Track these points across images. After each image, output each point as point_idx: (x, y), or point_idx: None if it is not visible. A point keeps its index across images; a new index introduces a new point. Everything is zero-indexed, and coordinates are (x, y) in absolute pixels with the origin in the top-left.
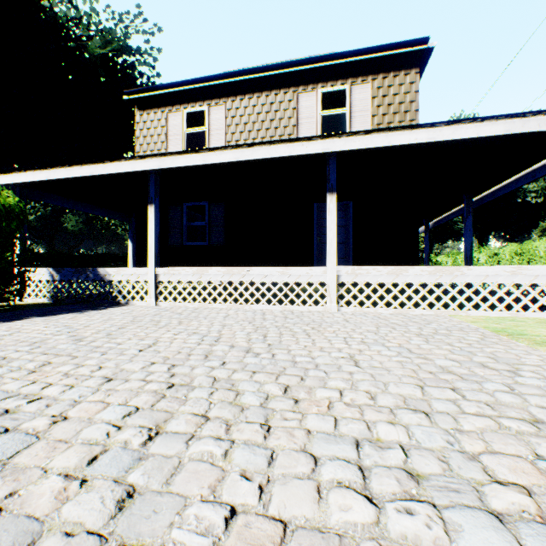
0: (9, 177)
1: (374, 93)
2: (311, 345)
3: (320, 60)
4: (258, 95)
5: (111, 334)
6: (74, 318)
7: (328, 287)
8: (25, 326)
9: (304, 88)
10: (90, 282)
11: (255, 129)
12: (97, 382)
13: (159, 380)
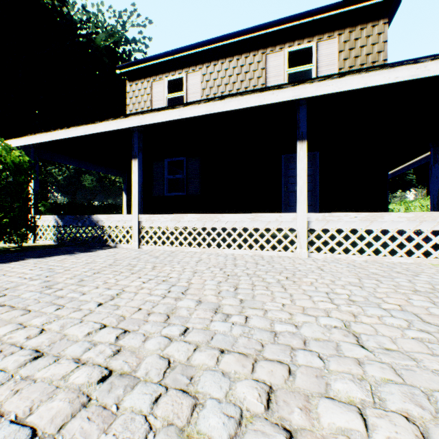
0: (23, 139)
1: (341, 47)
2: (290, 304)
3: (287, 20)
4: (229, 60)
5: (82, 280)
6: (62, 260)
7: (297, 234)
8: (15, 268)
9: (272, 49)
10: (86, 227)
11: (227, 90)
12: (19, 361)
13: (96, 362)
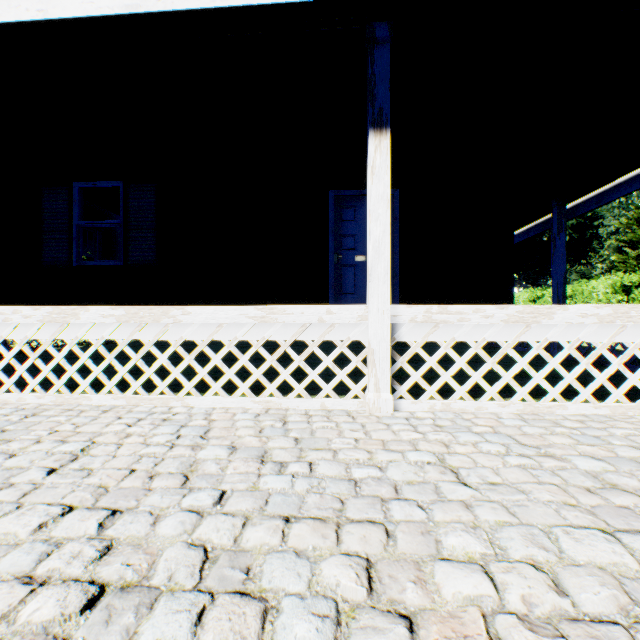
0: None
1: None
2: None
3: None
4: None
5: None
6: None
7: (370, 355)
8: None
9: None
10: None
11: None
12: None
13: None
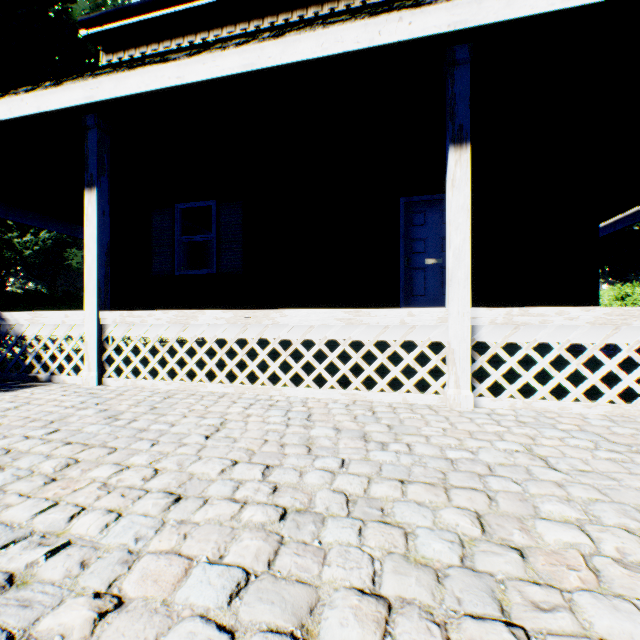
0: None
1: None
2: None
3: None
4: (299, 14)
5: None
6: None
7: (450, 354)
8: None
9: None
10: None
11: None
12: None
13: None
